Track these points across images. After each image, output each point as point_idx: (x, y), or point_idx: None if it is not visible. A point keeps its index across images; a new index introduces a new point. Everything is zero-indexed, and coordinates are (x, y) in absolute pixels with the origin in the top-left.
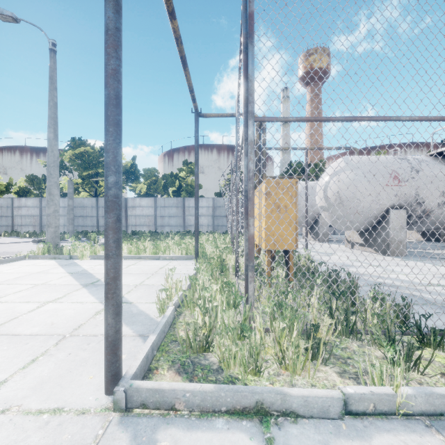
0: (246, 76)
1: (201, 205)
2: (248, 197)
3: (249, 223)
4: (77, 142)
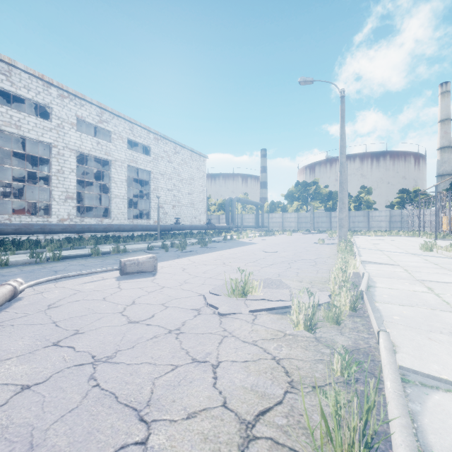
0: (449, 204)
1: (381, 215)
2: (449, 221)
3: (450, 225)
4: (304, 184)
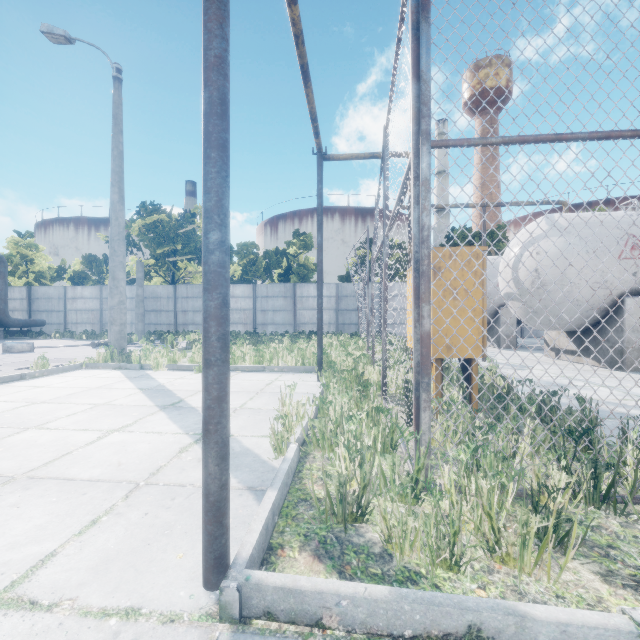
0: (417, 75)
1: None
2: (421, 270)
3: (423, 313)
4: (148, 208)
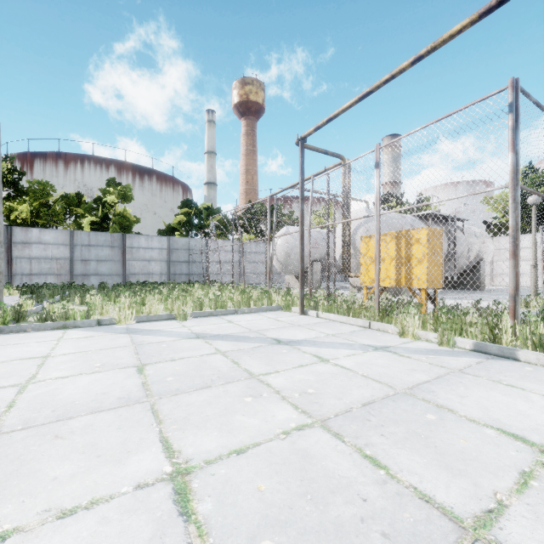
0: (515, 152)
1: (152, 246)
2: (517, 242)
3: (518, 262)
4: None
